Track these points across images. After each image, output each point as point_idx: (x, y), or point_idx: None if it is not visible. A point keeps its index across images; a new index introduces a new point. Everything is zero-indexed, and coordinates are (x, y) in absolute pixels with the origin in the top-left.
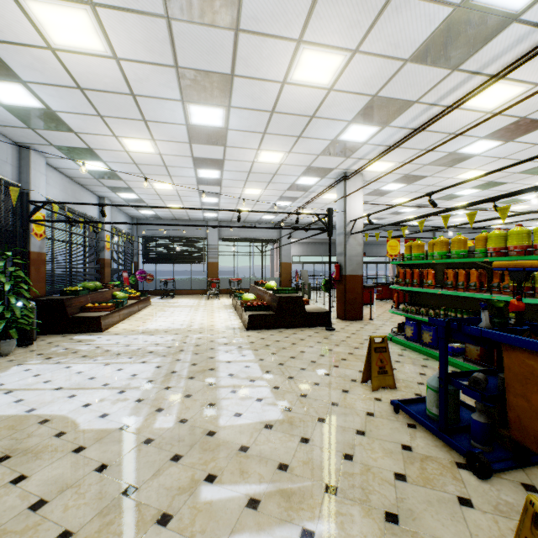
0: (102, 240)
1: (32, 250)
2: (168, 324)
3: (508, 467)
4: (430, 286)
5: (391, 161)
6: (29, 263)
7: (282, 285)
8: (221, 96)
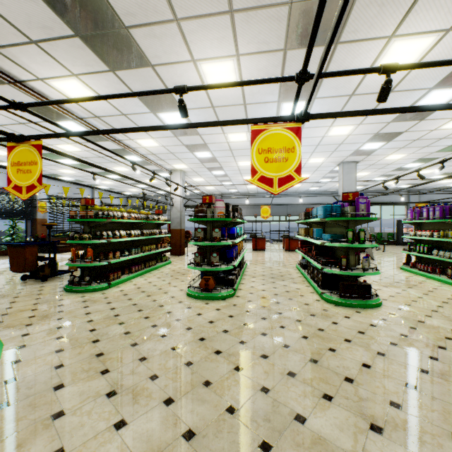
0: None
1: (38, 218)
2: None
3: (27, 278)
4: None
5: (179, 164)
6: (37, 223)
7: None
8: (60, 157)
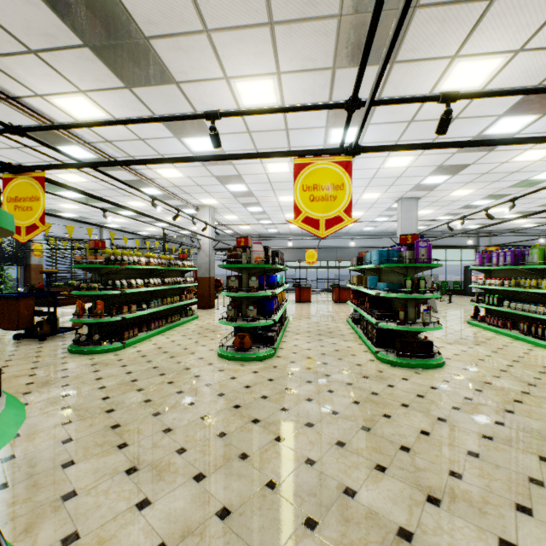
0: None
1: (33, 263)
2: None
3: (21, 337)
4: None
5: (208, 199)
6: (31, 270)
7: None
8: (61, 189)
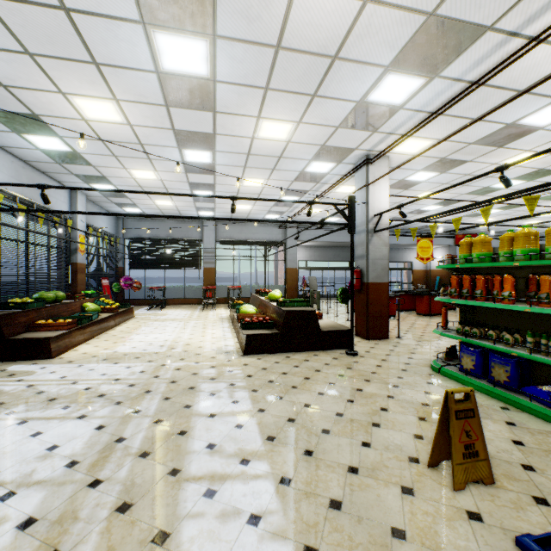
0: (68, 240)
1: None
2: (144, 346)
3: None
4: (508, 299)
5: (428, 138)
6: None
7: (287, 293)
8: (200, 12)
